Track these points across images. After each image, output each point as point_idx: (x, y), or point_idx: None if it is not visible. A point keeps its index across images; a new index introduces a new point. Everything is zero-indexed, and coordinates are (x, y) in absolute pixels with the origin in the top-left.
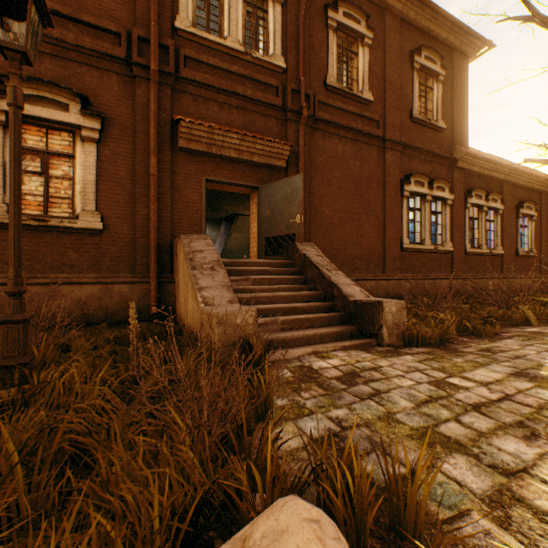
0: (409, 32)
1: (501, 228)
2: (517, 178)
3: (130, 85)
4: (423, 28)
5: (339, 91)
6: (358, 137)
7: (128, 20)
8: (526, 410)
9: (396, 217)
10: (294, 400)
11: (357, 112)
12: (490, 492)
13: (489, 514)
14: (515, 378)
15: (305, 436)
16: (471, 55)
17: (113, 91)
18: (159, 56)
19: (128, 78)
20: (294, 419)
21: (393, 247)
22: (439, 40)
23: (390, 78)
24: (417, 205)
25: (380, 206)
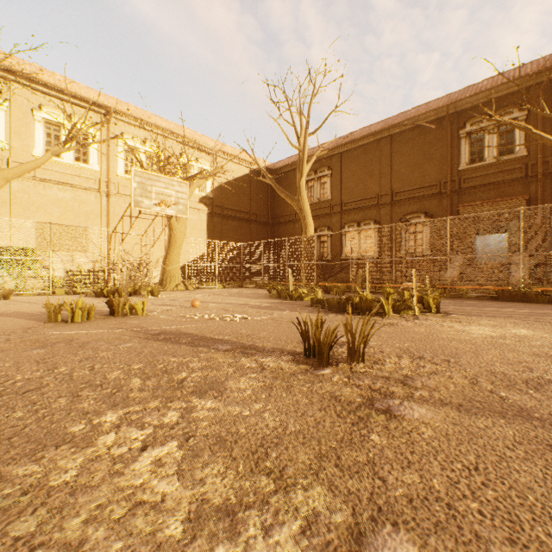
0: None
1: None
2: None
3: (440, 200)
4: None
5: None
6: None
7: (440, 177)
8: None
9: None
10: None
11: None
12: None
13: None
14: None
15: None
16: None
17: (434, 205)
18: (451, 185)
19: (440, 198)
20: None
21: None
22: None
23: None
24: None
25: None
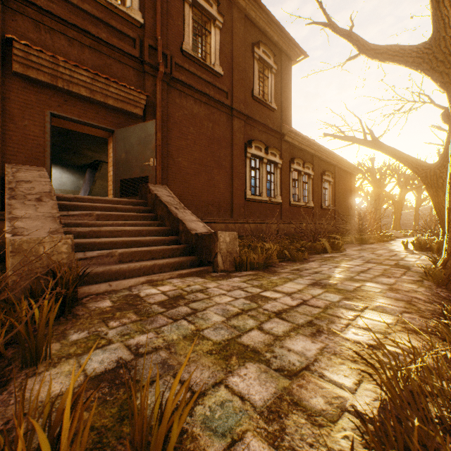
0: (251, 28)
1: (312, 188)
2: (322, 154)
3: None
4: (261, 28)
5: (194, 59)
6: (211, 102)
7: None
8: (316, 311)
9: (242, 173)
10: (97, 331)
11: (210, 81)
12: (271, 401)
13: (264, 431)
14: (312, 287)
15: (82, 374)
16: (294, 59)
17: None
18: None
19: None
20: (81, 355)
21: (239, 196)
22: (273, 41)
23: (237, 60)
24: (257, 165)
25: (229, 163)
